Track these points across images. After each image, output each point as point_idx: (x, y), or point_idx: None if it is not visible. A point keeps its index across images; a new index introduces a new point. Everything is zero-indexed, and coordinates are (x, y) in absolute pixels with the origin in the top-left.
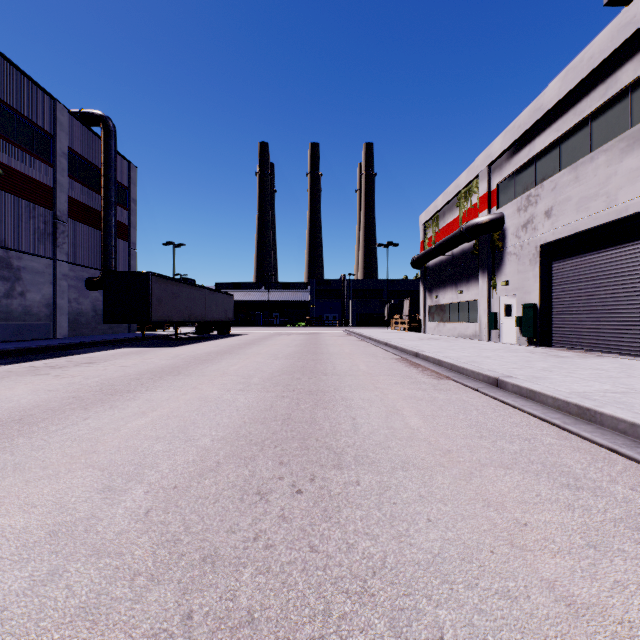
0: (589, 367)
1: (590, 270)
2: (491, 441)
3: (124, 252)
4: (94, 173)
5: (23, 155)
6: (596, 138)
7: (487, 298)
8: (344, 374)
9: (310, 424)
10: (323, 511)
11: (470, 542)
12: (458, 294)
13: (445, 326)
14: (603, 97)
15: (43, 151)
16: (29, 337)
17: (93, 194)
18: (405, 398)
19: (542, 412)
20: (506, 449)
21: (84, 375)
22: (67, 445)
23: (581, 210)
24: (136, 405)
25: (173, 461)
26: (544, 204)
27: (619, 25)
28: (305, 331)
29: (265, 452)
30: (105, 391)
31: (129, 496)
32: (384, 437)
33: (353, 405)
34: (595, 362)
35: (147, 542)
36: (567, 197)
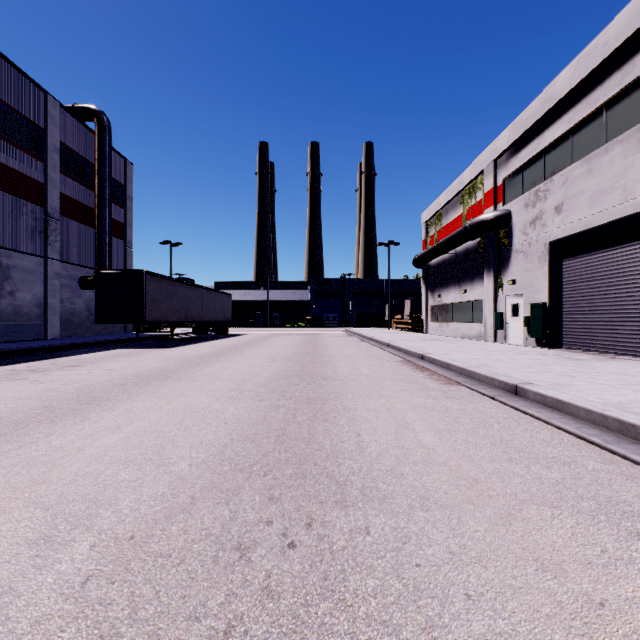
0: (612, 372)
1: (604, 268)
2: (524, 466)
3: (120, 251)
4: (88, 169)
5: (13, 150)
6: (611, 128)
7: (493, 297)
8: (346, 379)
9: (308, 442)
10: (323, 579)
11: (532, 639)
12: (462, 293)
13: (448, 326)
14: (619, 85)
15: (34, 146)
16: (19, 338)
17: (87, 191)
18: (415, 408)
19: (575, 427)
20: (544, 477)
21: (65, 380)
22: (15, 472)
23: (594, 205)
24: (112, 417)
25: (137, 496)
26: (554, 199)
27: (637, 7)
28: (305, 331)
29: (252, 482)
30: (82, 399)
31: (68, 553)
32: (395, 460)
33: (357, 417)
34: (616, 366)
35: (71, 639)
36: (579, 191)
